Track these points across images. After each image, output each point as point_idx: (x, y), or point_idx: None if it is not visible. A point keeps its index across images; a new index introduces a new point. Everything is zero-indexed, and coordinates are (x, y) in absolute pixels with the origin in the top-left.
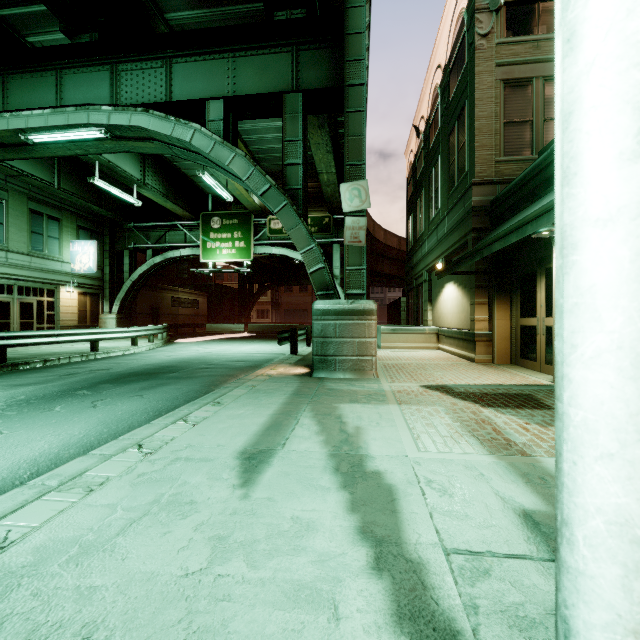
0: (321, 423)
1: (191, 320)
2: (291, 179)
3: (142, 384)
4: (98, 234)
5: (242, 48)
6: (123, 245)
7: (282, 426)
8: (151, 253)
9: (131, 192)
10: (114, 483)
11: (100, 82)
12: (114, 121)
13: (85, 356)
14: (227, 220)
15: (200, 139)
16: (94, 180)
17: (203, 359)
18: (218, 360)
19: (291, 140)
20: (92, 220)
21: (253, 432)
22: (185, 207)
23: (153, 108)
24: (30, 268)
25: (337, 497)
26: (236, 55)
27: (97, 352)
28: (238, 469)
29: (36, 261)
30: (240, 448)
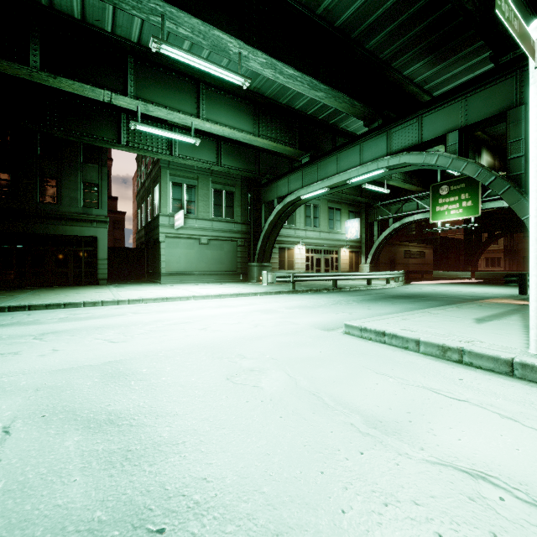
0: (525, 319)
1: (419, 268)
2: (514, 168)
3: (409, 300)
4: (358, 213)
5: (472, 89)
6: (373, 218)
7: (498, 316)
8: (391, 221)
9: (378, 182)
10: (427, 316)
11: (381, 142)
12: (390, 163)
13: (365, 287)
14: (454, 186)
15: (442, 160)
16: (365, 186)
17: (439, 293)
18: (451, 294)
19: (514, 141)
20: (355, 205)
21: (481, 316)
22: (417, 184)
23: (411, 148)
24: (328, 239)
25: (520, 330)
26: (467, 96)
27: (370, 285)
28: (474, 321)
29: (330, 235)
30: (474, 318)
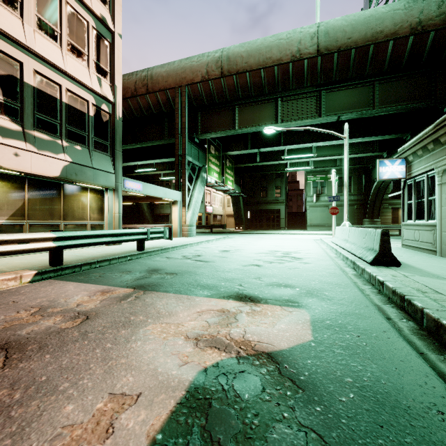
0: None
1: None
2: None
3: None
4: None
5: None
6: None
7: None
8: None
9: None
10: None
11: None
12: None
13: None
14: None
15: None
16: None
17: None
18: None
19: None
20: None
21: None
22: None
23: None
24: None
25: None
26: None
27: None
28: None
29: None
30: None
